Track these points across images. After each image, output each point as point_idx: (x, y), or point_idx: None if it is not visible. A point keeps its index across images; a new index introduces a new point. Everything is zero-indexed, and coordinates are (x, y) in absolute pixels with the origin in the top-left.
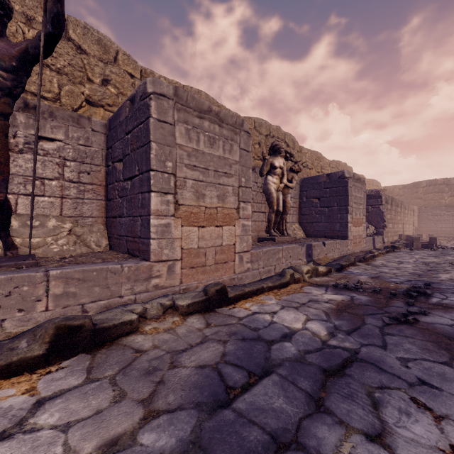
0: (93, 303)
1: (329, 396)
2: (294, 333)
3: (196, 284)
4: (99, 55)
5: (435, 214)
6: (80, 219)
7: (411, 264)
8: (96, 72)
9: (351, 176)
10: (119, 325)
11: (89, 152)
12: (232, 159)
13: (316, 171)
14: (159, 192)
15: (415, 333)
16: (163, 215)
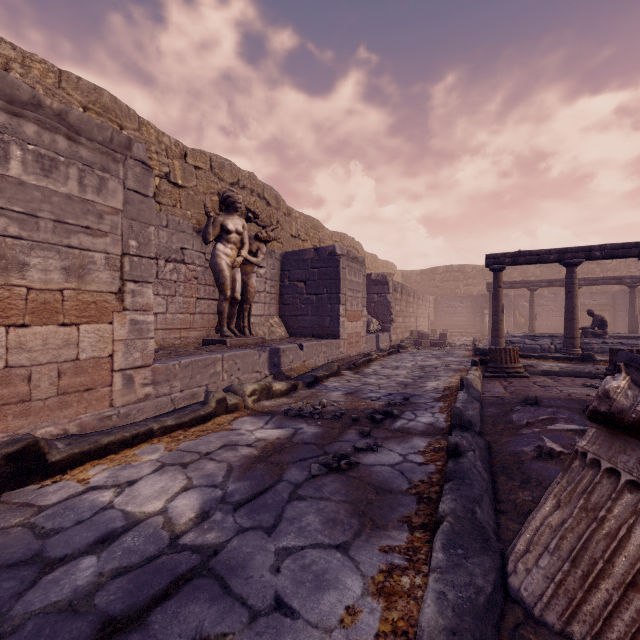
0: None
1: None
2: (134, 525)
3: None
4: None
5: (450, 306)
6: None
7: (406, 370)
8: None
9: (344, 254)
10: None
11: None
12: (105, 204)
13: (312, 244)
14: None
15: (338, 488)
16: None
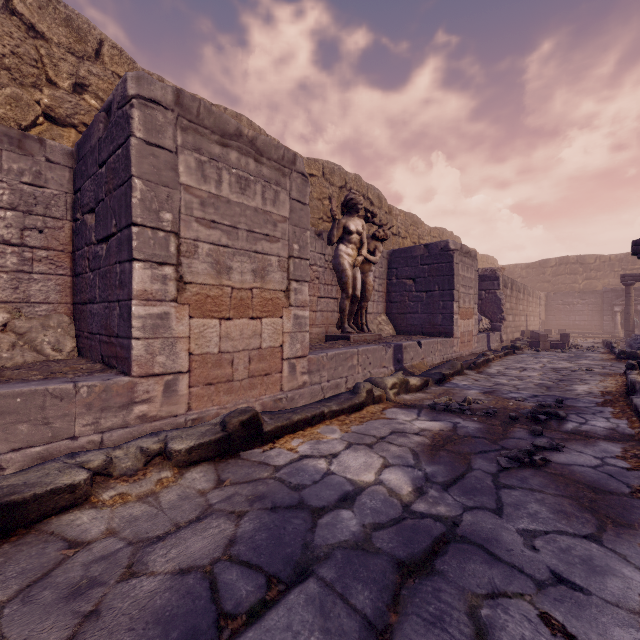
0: (15, 452)
1: (403, 623)
2: (360, 490)
3: (215, 410)
4: (68, 44)
5: (566, 303)
6: (25, 306)
7: (538, 372)
8: (63, 71)
9: (458, 249)
10: (46, 495)
11: (40, 195)
12: (277, 214)
13: (411, 241)
14: (149, 262)
15: (544, 482)
16: (156, 299)
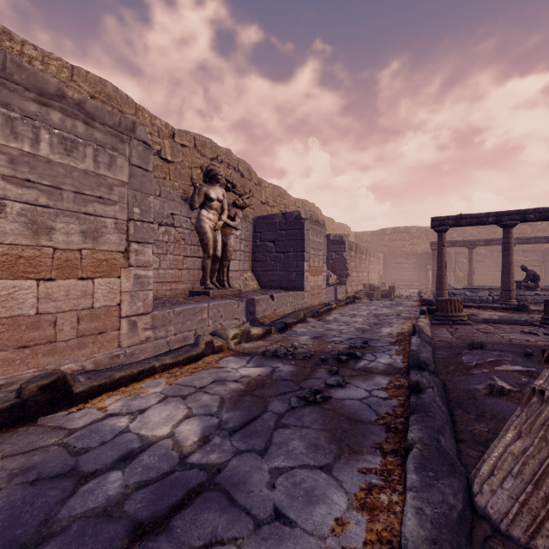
0: None
1: None
2: (148, 446)
3: (32, 373)
4: None
5: (397, 262)
6: None
7: (363, 318)
8: None
9: (308, 218)
10: None
11: None
12: (114, 178)
13: (278, 209)
14: None
15: (316, 418)
16: None
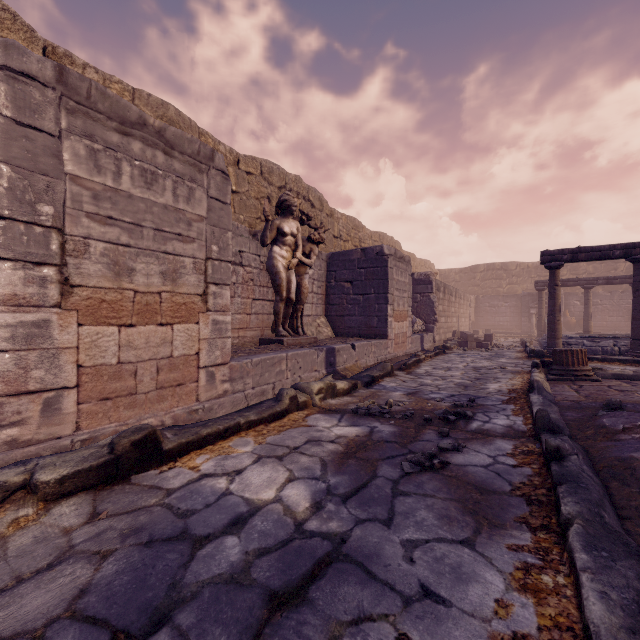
0: None
1: None
2: (256, 511)
3: (114, 427)
4: None
5: (492, 305)
6: None
7: (460, 371)
8: None
9: (392, 254)
10: None
11: None
12: (192, 212)
13: (353, 244)
14: (22, 261)
15: (439, 486)
16: (31, 305)
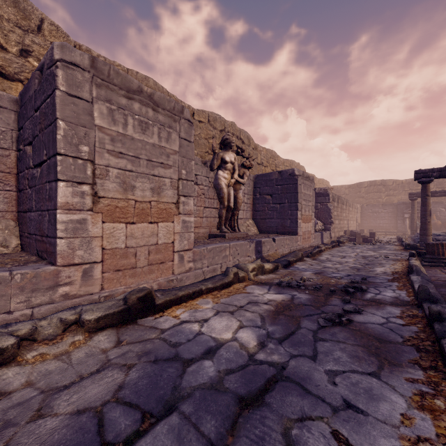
0: None
1: (236, 443)
2: (220, 345)
3: (123, 289)
4: (16, 20)
5: (374, 211)
6: None
7: (352, 259)
8: (12, 39)
9: (301, 174)
10: None
11: None
12: (170, 148)
13: (270, 169)
14: (71, 181)
15: (347, 336)
16: (76, 209)
